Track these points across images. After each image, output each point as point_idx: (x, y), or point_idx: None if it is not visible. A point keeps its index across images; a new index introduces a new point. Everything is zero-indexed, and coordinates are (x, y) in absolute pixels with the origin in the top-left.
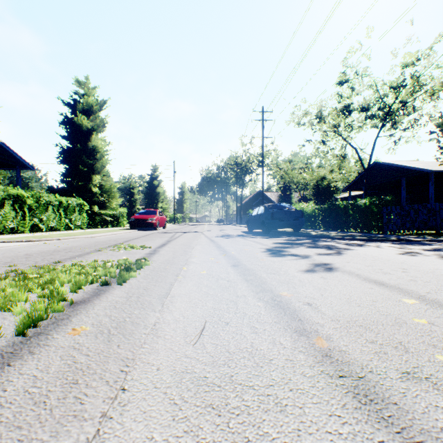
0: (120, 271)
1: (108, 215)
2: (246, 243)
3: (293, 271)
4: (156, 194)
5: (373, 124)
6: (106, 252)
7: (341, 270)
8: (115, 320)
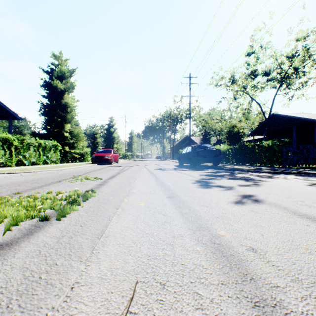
0: (64, 204)
1: (76, 153)
2: (179, 175)
3: (224, 203)
4: (112, 138)
5: (273, 85)
6: (64, 183)
7: (267, 202)
8: (27, 277)
